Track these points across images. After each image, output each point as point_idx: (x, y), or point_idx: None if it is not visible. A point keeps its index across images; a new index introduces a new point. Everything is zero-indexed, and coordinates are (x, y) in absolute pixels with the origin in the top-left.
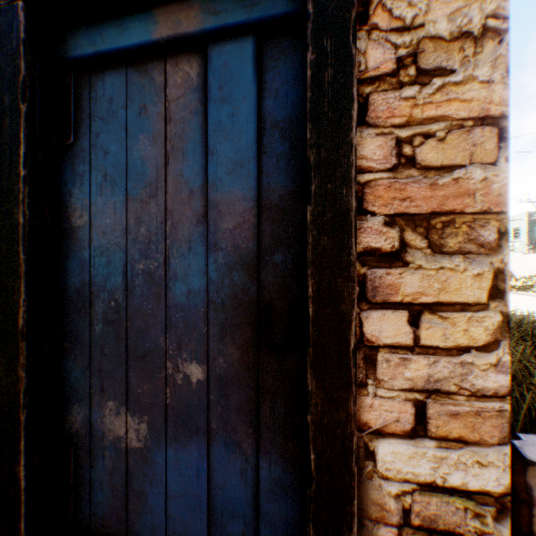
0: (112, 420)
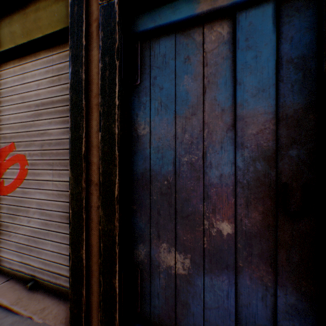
0: (165, 255)
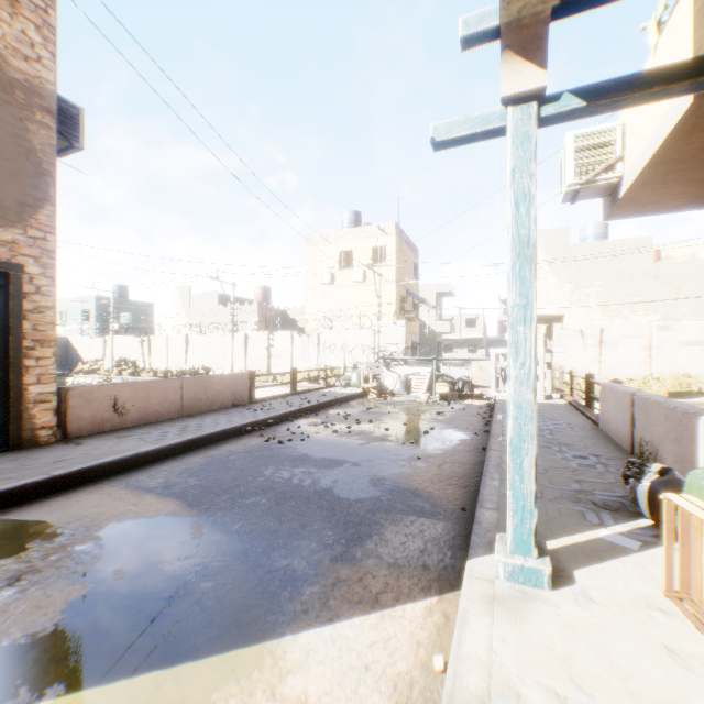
0: None
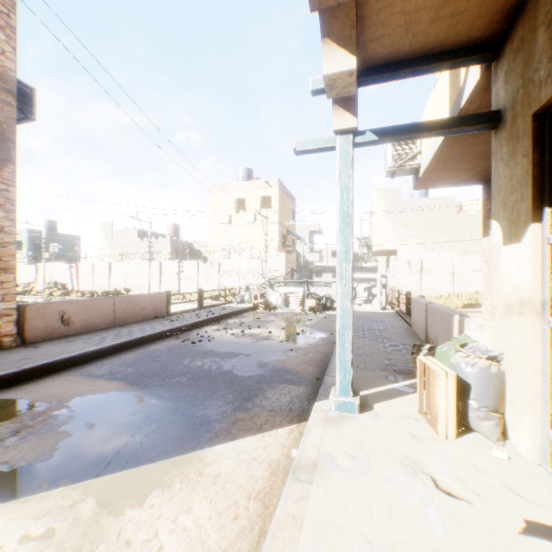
0: None
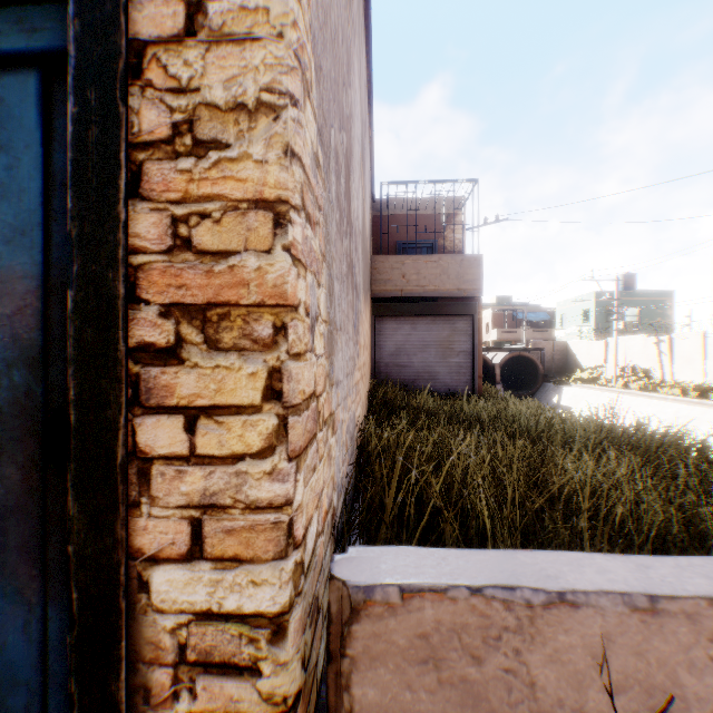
0: None
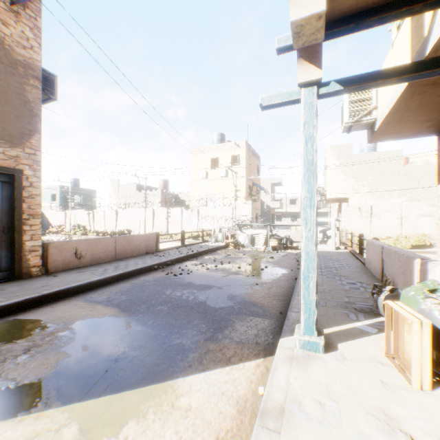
0: None
